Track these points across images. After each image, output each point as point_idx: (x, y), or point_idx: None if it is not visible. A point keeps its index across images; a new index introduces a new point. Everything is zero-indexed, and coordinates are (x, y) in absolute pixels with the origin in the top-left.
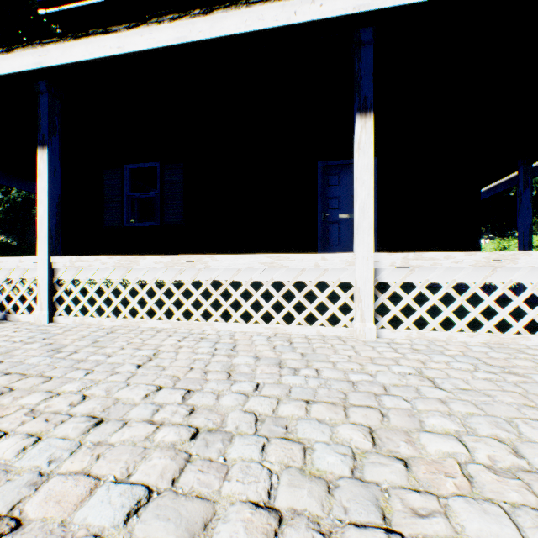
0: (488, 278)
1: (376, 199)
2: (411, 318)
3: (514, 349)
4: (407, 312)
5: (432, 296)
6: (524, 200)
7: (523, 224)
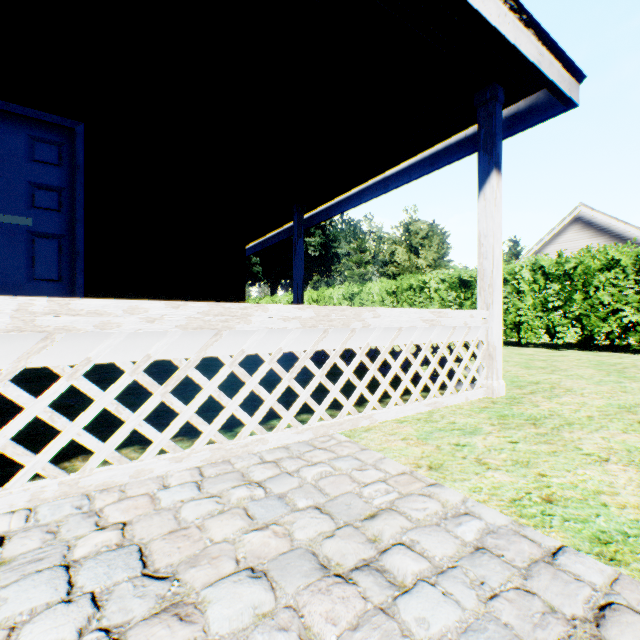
0: (211, 349)
1: (82, 199)
2: (46, 451)
3: (239, 472)
4: (140, 399)
5: (102, 393)
6: (298, 249)
7: (298, 276)
